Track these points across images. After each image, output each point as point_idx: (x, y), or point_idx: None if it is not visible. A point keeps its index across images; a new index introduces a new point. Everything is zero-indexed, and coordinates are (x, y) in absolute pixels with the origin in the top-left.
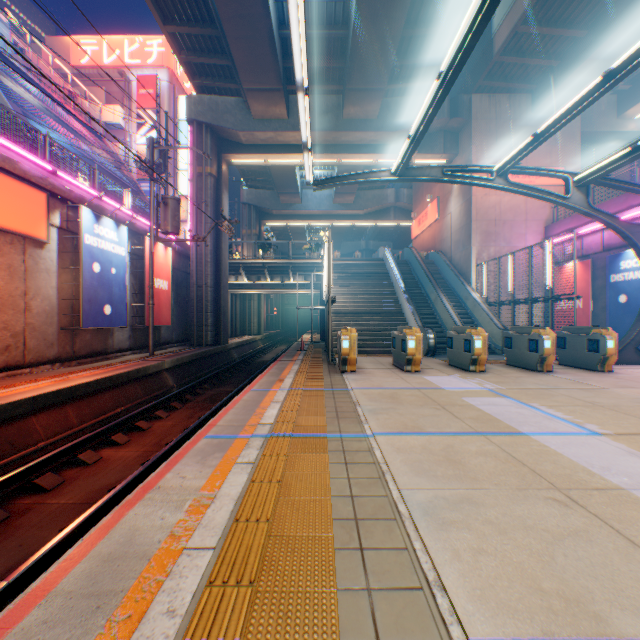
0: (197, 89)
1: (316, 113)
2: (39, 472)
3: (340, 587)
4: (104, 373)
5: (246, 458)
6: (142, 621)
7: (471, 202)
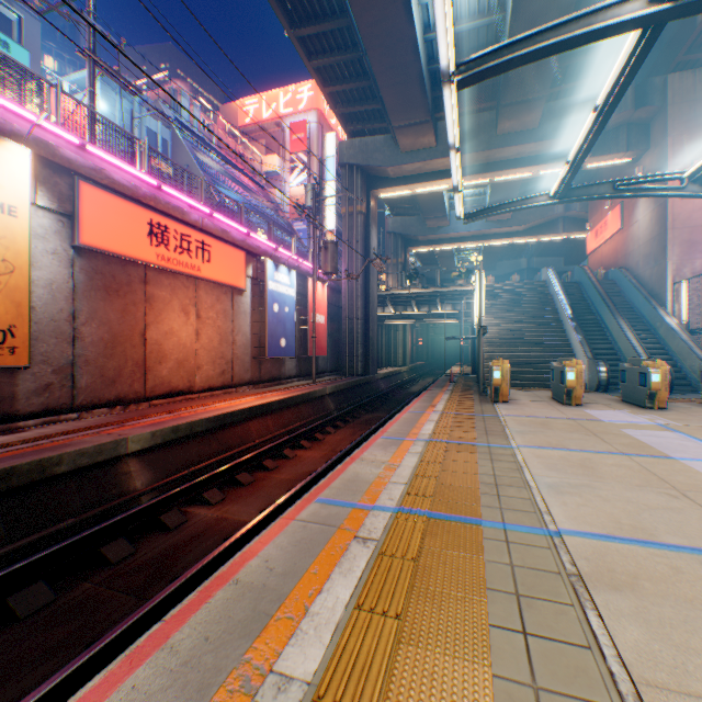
0: (348, 135)
1: (466, 135)
2: (262, 458)
3: (482, 505)
4: (286, 394)
5: (414, 450)
6: (378, 499)
7: (665, 207)
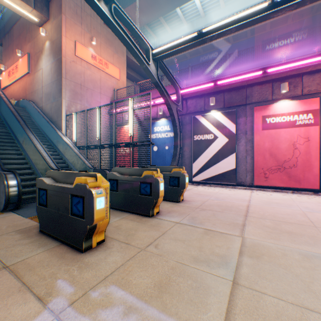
0: None
1: None
2: None
3: None
4: None
5: None
6: None
7: (63, 61)
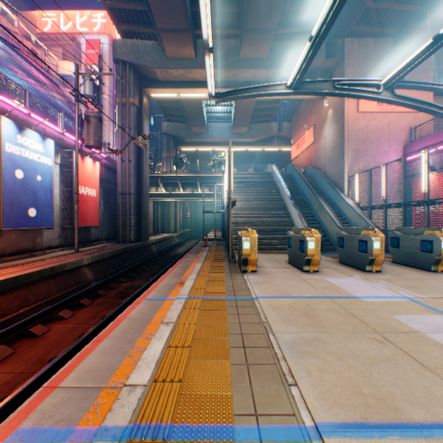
0: (121, 34)
1: (218, 54)
2: None
3: None
4: (12, 273)
5: None
6: None
7: (344, 126)
